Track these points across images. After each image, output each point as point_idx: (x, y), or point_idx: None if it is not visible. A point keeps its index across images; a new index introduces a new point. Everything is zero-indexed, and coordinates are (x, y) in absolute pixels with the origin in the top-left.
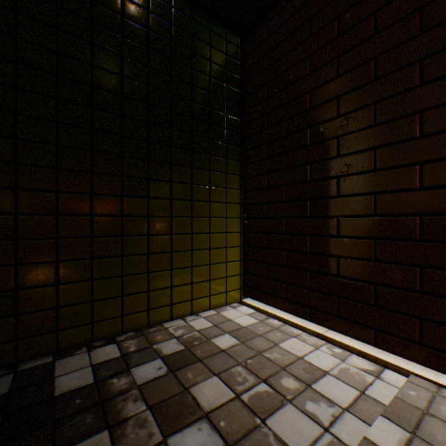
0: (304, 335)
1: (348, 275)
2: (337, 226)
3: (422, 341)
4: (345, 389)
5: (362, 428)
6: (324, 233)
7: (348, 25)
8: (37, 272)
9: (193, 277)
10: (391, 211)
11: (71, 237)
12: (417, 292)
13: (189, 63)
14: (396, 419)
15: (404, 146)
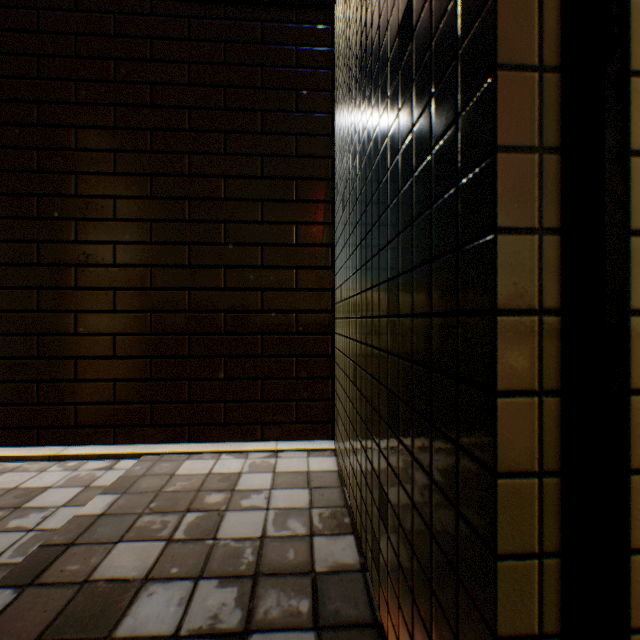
0: (28, 465)
1: (90, 377)
2: (77, 323)
3: (154, 422)
4: (70, 491)
5: (76, 511)
6: (60, 331)
7: (89, 99)
8: None
9: None
10: (131, 307)
11: None
12: (150, 380)
13: None
14: (115, 490)
15: (141, 248)
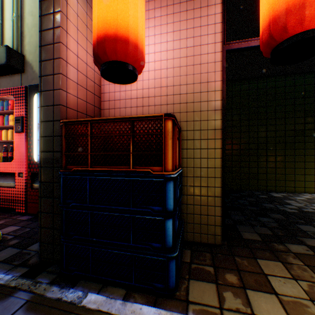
0: None
1: None
2: None
3: None
4: None
5: None
6: None
7: None
8: (261, 170)
9: (314, 179)
10: None
11: (269, 162)
12: None
13: (312, 96)
14: None
15: None
